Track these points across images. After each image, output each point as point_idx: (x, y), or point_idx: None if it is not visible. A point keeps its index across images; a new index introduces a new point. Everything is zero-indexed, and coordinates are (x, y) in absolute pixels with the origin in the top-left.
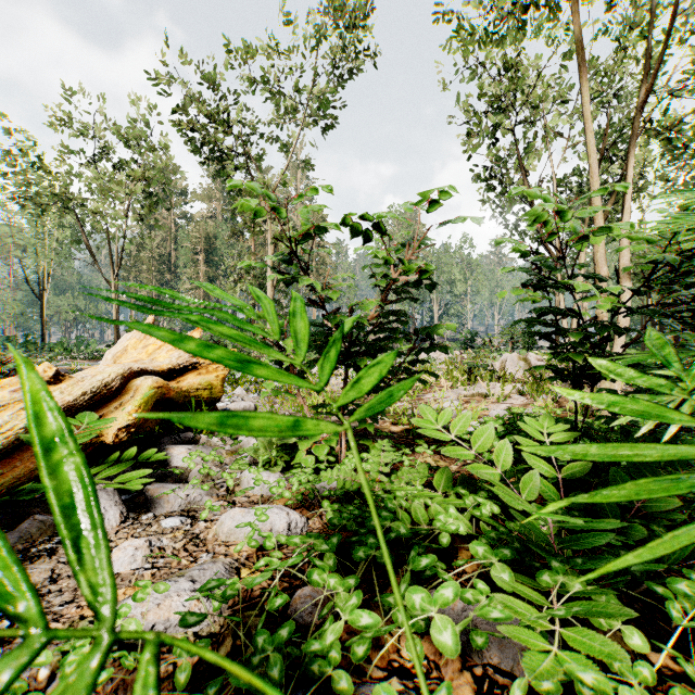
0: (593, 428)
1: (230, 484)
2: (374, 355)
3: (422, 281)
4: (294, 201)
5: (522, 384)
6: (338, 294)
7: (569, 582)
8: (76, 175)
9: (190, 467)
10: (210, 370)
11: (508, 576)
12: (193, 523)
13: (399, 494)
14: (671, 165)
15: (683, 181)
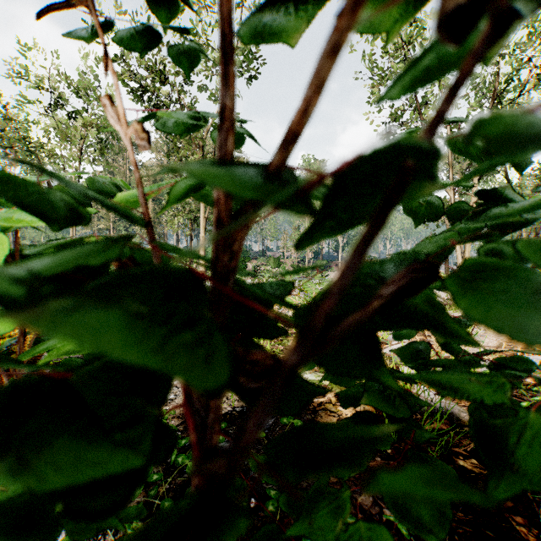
0: None
1: None
2: None
3: None
4: None
5: None
6: None
7: None
8: (37, 123)
9: None
10: None
11: None
12: None
13: None
14: None
15: None
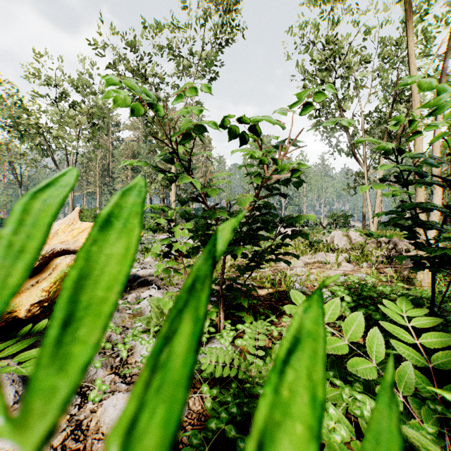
0: (436, 305)
1: (124, 355)
2: (247, 242)
3: (290, 179)
4: (175, 102)
5: (349, 255)
6: (216, 190)
7: None
8: (45, 112)
9: None
10: None
11: None
12: (82, 404)
13: None
14: None
15: None
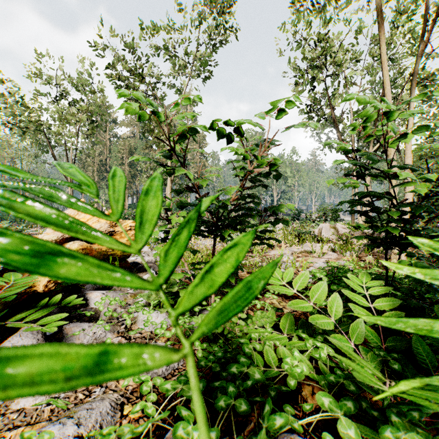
0: (396, 281)
1: (128, 323)
2: (234, 227)
3: (270, 173)
4: (173, 109)
5: (334, 245)
6: (207, 181)
7: (410, 438)
8: (45, 109)
9: (100, 309)
10: (122, 236)
11: (354, 432)
12: None
13: (253, 336)
14: (427, 102)
15: (433, 113)
